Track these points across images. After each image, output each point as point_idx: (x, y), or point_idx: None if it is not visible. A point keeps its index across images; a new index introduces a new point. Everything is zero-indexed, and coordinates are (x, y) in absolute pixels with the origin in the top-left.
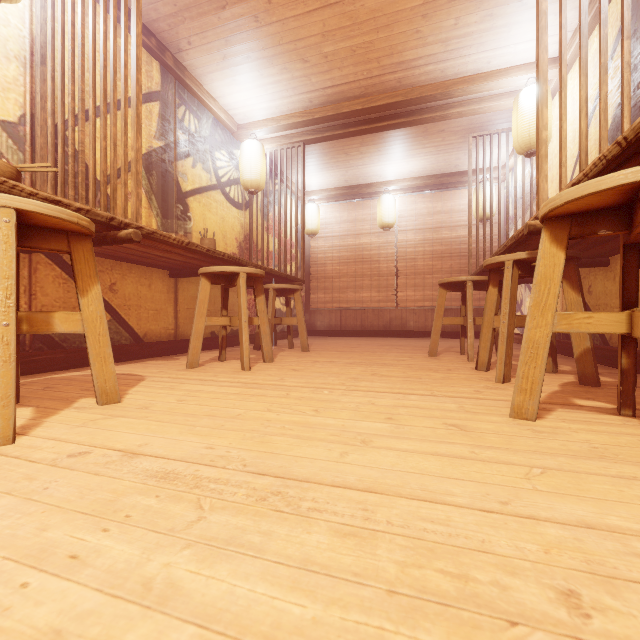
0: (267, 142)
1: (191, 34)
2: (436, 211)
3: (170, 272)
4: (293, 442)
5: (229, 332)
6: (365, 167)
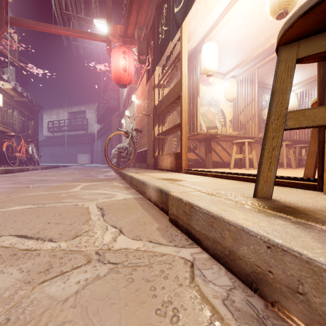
0: (298, 89)
1: (267, 76)
2: None
3: (260, 144)
4: (290, 171)
5: (280, 162)
6: None
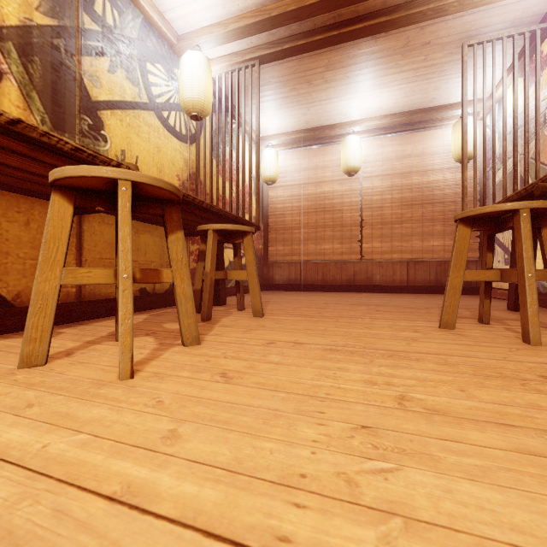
0: (215, 62)
1: None
2: (405, 154)
3: None
4: None
5: (167, 288)
6: (329, 102)
